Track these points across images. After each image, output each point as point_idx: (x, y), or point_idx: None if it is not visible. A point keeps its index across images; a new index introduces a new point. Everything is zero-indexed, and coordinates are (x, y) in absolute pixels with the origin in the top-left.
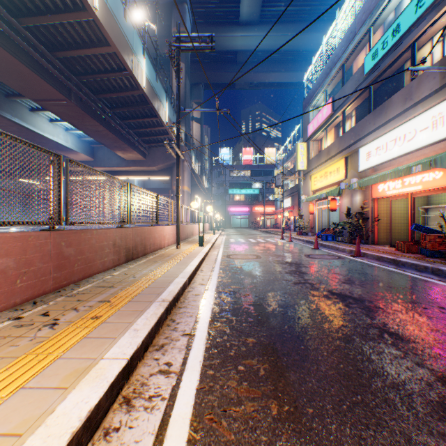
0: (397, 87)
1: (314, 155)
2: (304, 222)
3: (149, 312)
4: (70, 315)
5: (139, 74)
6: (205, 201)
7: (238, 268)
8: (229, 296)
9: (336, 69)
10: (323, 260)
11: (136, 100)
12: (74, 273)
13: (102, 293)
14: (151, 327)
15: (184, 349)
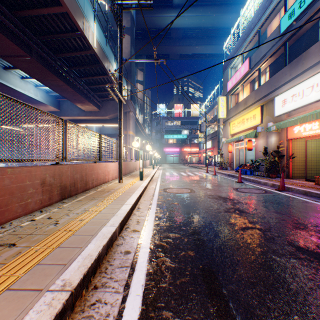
0: (312, 41)
1: (232, 106)
2: (224, 159)
3: None
4: None
5: (89, 35)
6: (146, 144)
7: (175, 205)
8: (168, 255)
9: (252, 34)
10: (253, 195)
11: (89, 59)
12: None
13: None
14: None
15: None
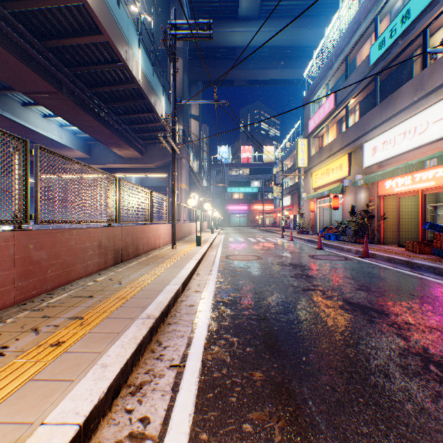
0: (406, 78)
1: (315, 152)
2: (305, 221)
3: (127, 335)
4: (25, 340)
5: (133, 66)
6: (203, 200)
7: (238, 271)
8: (229, 307)
9: (339, 62)
10: (329, 262)
11: (132, 94)
12: (47, 280)
13: (76, 305)
14: (126, 360)
15: (169, 392)
